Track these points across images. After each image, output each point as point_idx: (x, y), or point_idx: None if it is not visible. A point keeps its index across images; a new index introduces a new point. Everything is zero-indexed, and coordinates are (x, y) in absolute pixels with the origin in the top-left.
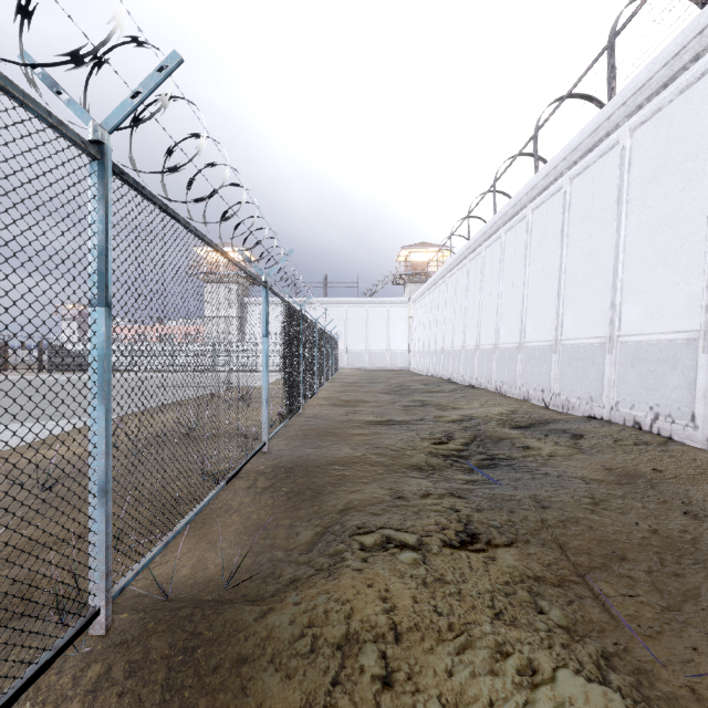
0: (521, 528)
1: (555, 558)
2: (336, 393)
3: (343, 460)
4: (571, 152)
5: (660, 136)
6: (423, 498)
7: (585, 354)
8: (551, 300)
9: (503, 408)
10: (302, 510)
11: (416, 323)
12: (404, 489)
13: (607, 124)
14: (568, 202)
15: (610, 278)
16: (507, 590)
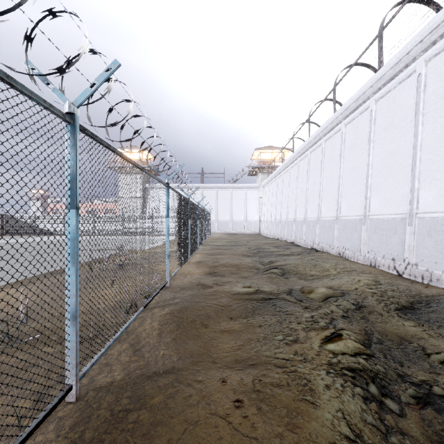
0: None
1: None
2: (207, 256)
3: None
4: (430, 32)
5: None
6: None
7: None
8: (402, 176)
9: (364, 278)
10: None
11: (265, 201)
12: None
13: None
14: (423, 83)
15: None
16: None
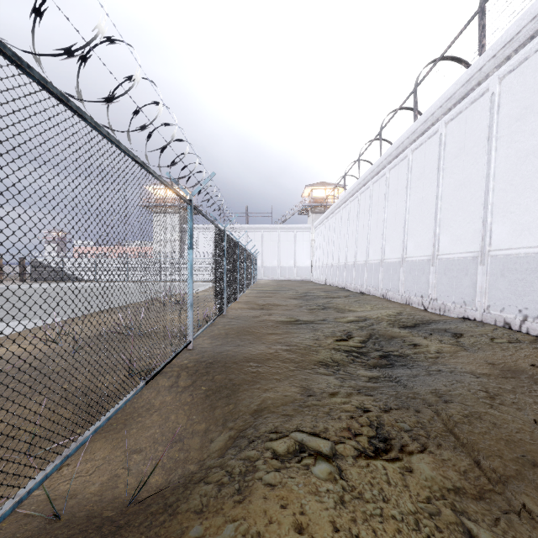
0: (430, 429)
1: (470, 463)
2: (254, 298)
3: (258, 358)
4: (446, 100)
5: (527, 81)
6: (332, 397)
7: (459, 266)
8: (429, 222)
9: (391, 311)
10: (218, 408)
11: (317, 244)
12: (314, 387)
13: (479, 75)
14: (443, 142)
15: (481, 202)
16: (430, 508)
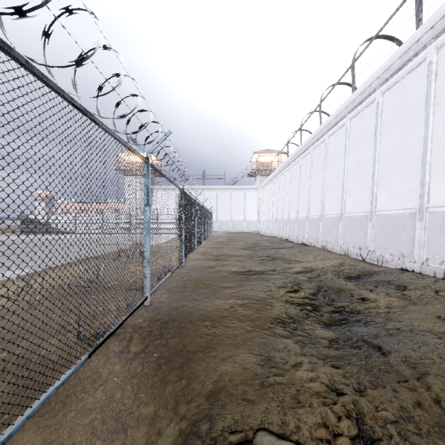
0: (419, 420)
1: None
2: (210, 249)
3: (214, 315)
4: (384, 72)
5: None
6: (296, 370)
7: (397, 221)
8: (366, 182)
9: (333, 262)
10: (169, 384)
11: (263, 202)
12: (274, 355)
13: (416, 46)
14: (380, 110)
15: (418, 163)
16: None
